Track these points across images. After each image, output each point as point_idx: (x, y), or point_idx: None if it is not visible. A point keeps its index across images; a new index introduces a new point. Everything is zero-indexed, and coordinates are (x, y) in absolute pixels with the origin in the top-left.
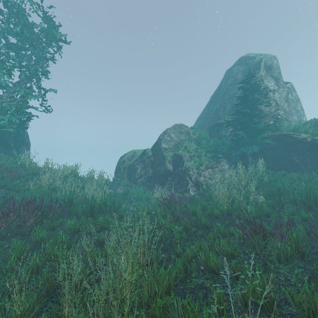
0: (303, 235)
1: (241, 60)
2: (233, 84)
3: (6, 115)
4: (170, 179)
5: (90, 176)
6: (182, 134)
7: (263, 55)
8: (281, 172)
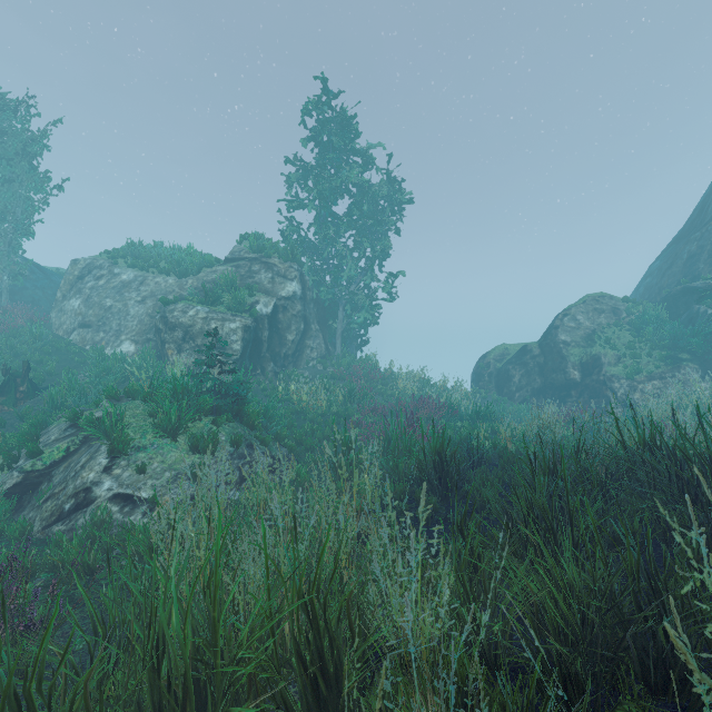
0: None
1: None
2: None
3: (361, 312)
4: (575, 394)
5: (443, 385)
6: (602, 315)
7: None
8: None
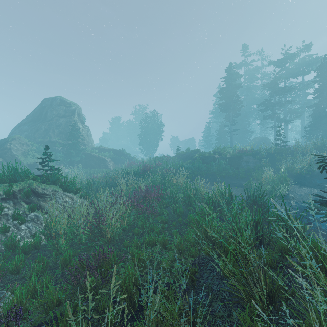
0: None
1: (62, 101)
2: (58, 116)
3: None
4: None
5: None
6: (24, 145)
7: (75, 105)
8: (88, 169)
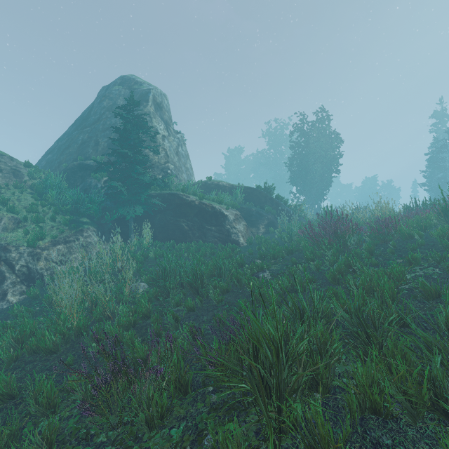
0: (188, 343)
1: (124, 80)
2: (111, 109)
3: None
4: None
5: None
6: None
7: (152, 86)
8: (170, 243)
